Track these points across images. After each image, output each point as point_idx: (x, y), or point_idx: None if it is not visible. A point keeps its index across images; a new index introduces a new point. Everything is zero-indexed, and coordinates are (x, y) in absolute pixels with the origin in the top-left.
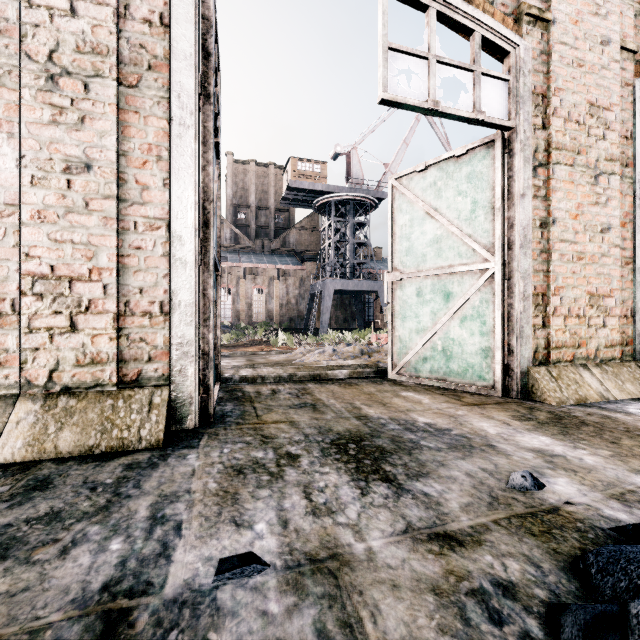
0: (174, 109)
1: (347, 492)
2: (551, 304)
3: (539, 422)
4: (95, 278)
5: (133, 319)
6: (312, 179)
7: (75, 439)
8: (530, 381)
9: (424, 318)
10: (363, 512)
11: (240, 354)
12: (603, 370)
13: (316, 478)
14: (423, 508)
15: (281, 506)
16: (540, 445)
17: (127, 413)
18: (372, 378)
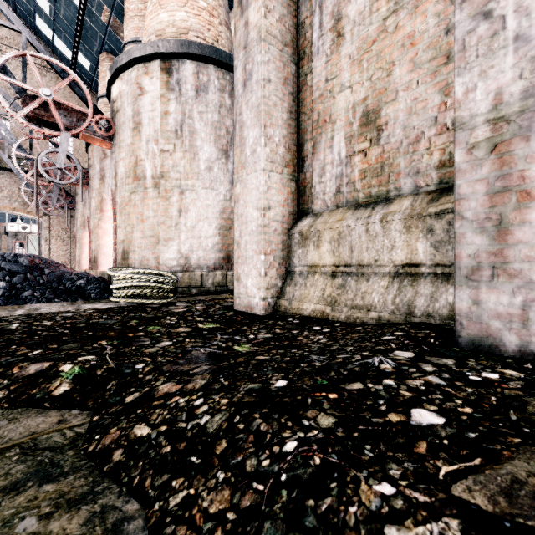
0: None
1: None
2: None
3: None
4: None
5: None
6: None
7: None
8: None
9: None
10: None
11: None
12: None
13: None
14: None
15: None
16: None
17: None
18: None
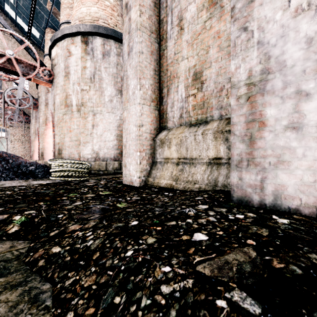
0: None
1: None
2: None
3: None
4: None
5: None
6: None
7: None
8: None
9: None
10: None
11: None
12: None
13: None
14: None
15: None
16: None
17: None
18: None
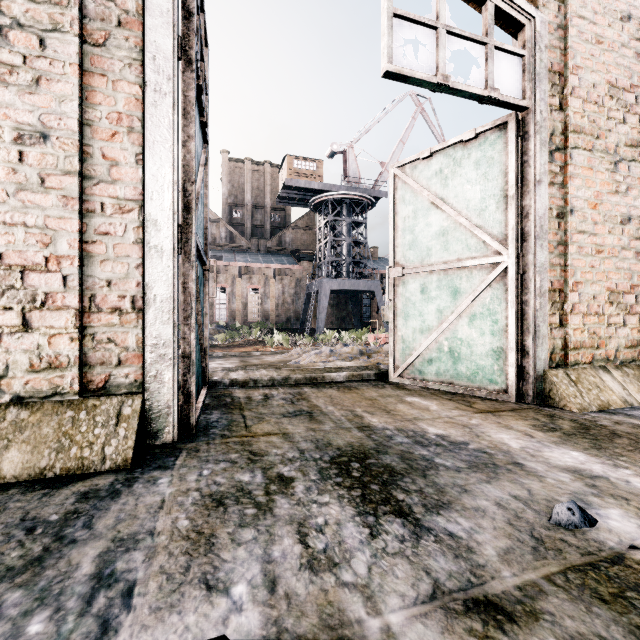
0: (148, 73)
1: (352, 532)
2: (569, 301)
3: (565, 433)
4: (53, 268)
5: (100, 316)
6: (308, 177)
7: (24, 460)
8: (547, 385)
9: (429, 316)
10: (374, 564)
11: (234, 355)
12: (624, 373)
13: (313, 511)
14: (451, 557)
15: (268, 555)
16: (574, 463)
17: (90, 427)
18: (373, 381)
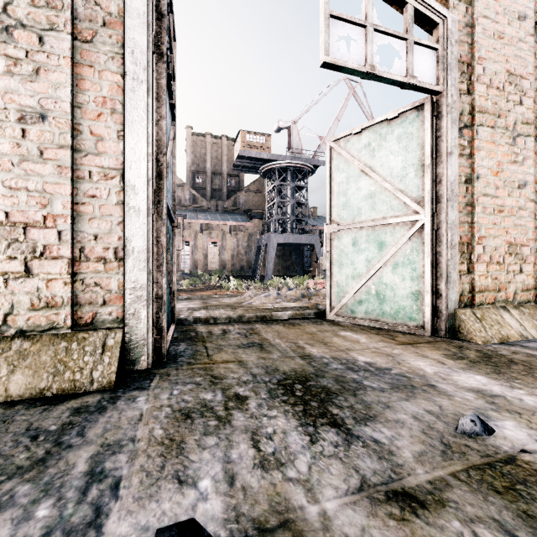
0: (128, 64)
1: (296, 439)
2: (475, 252)
3: (471, 361)
4: (50, 225)
5: (88, 264)
6: (259, 149)
7: (26, 382)
8: (457, 322)
9: (359, 265)
10: (314, 464)
11: (197, 297)
12: (521, 311)
13: (264, 423)
14: (376, 458)
15: (228, 457)
16: (478, 385)
17: (80, 355)
18: (312, 319)
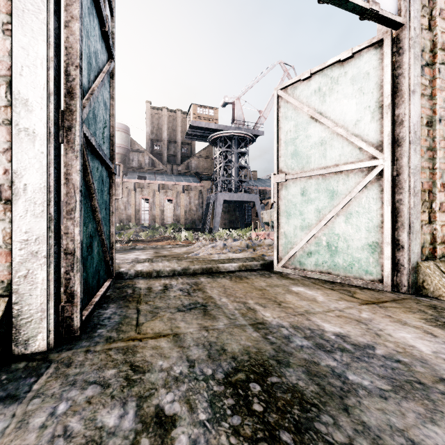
0: None
1: None
2: (437, 200)
3: None
4: None
5: None
6: (207, 120)
7: None
8: (420, 276)
9: (308, 215)
10: None
11: (152, 247)
12: None
13: None
14: None
15: None
16: None
17: None
18: (259, 270)
